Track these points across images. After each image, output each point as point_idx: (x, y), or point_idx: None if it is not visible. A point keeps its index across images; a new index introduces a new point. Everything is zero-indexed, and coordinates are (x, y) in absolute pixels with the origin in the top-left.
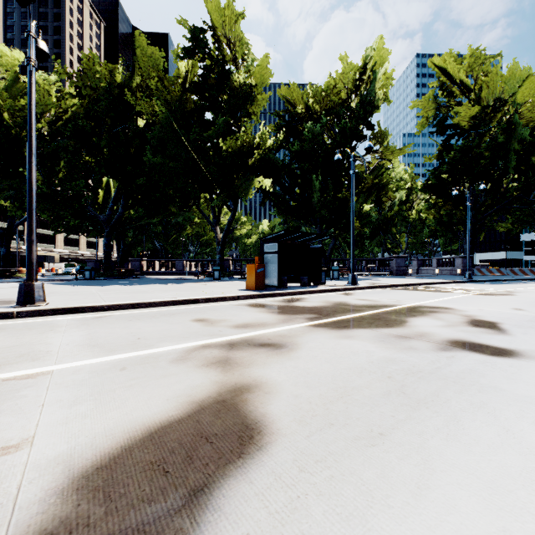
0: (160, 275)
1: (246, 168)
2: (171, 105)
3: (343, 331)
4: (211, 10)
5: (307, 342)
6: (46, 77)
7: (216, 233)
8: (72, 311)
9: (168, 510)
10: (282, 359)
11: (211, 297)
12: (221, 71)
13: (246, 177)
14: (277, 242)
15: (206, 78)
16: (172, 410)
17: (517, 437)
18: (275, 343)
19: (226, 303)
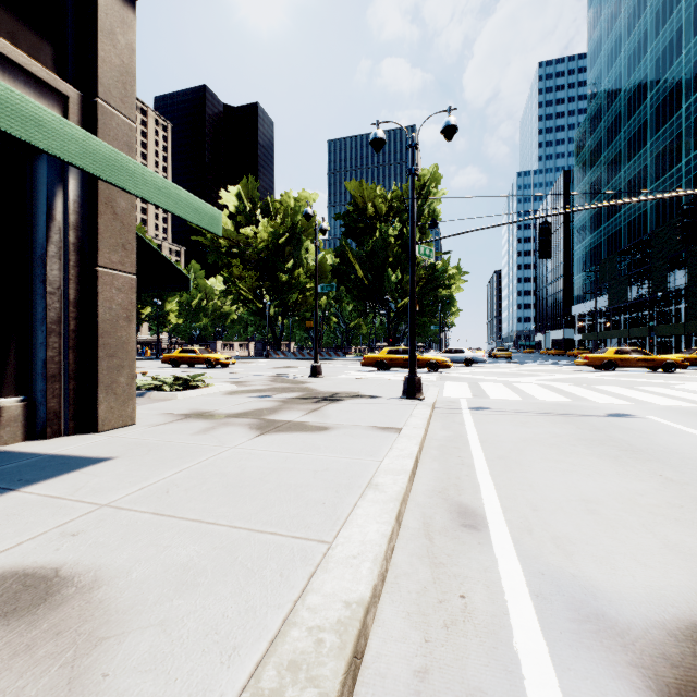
0: None
1: None
2: None
3: None
4: None
5: None
6: None
7: None
8: None
9: None
10: None
11: None
12: None
13: None
14: None
15: None
16: None
17: None
18: None
19: None
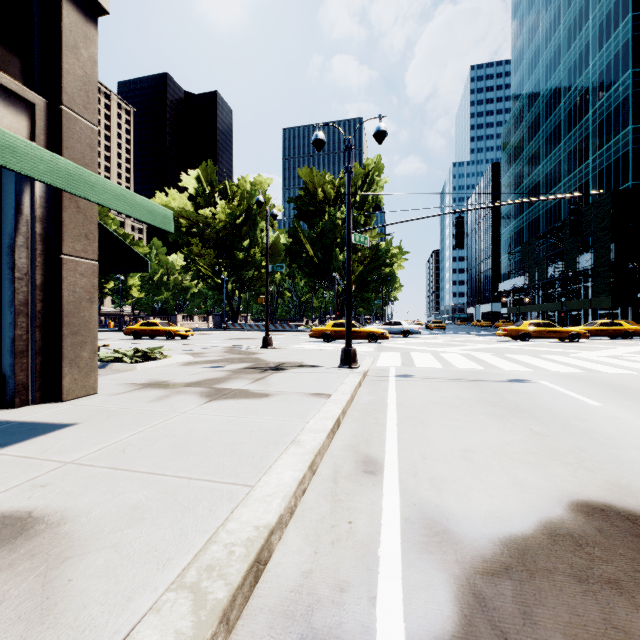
0: None
1: None
2: None
3: None
4: None
5: None
6: None
7: None
8: None
9: None
10: None
11: None
12: None
13: None
14: None
15: None
16: None
17: None
18: None
19: None
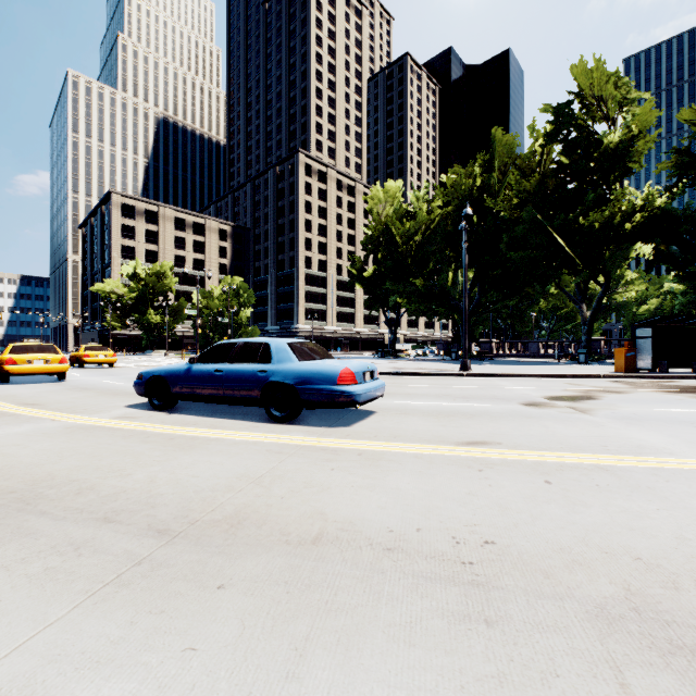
0: (510, 357)
1: (621, 236)
2: (530, 193)
3: (673, 393)
4: (574, 76)
5: (637, 393)
6: (417, 194)
7: (581, 312)
8: (488, 375)
9: (570, 400)
10: (615, 394)
11: (577, 374)
12: (587, 142)
13: (621, 247)
14: (650, 327)
15: (568, 154)
16: (566, 395)
17: (689, 407)
18: (616, 392)
19: (590, 379)
